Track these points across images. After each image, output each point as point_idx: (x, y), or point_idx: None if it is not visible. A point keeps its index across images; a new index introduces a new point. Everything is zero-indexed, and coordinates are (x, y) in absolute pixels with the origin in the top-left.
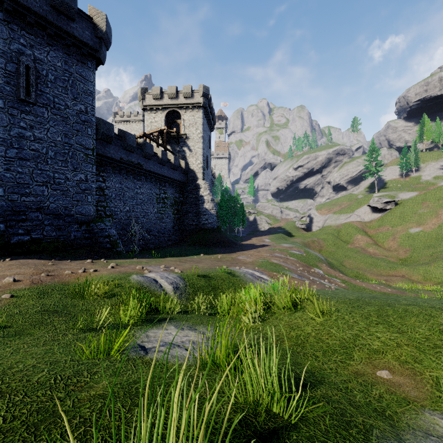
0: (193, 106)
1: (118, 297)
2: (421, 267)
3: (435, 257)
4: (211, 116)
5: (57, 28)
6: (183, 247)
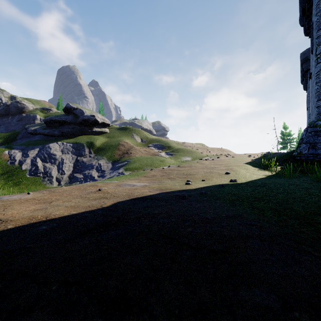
0: None
1: None
2: None
3: None
4: None
5: None
6: None
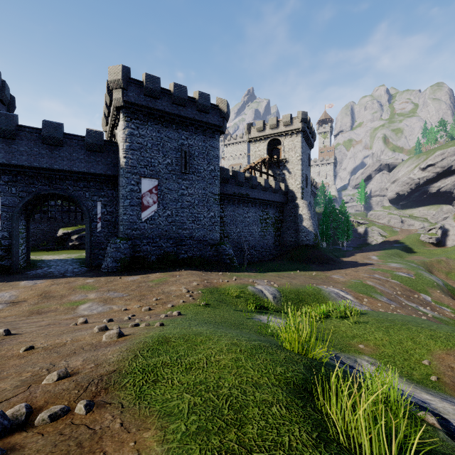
0: (292, 132)
1: (243, 299)
2: None
3: None
4: (310, 135)
5: (199, 122)
6: (282, 262)
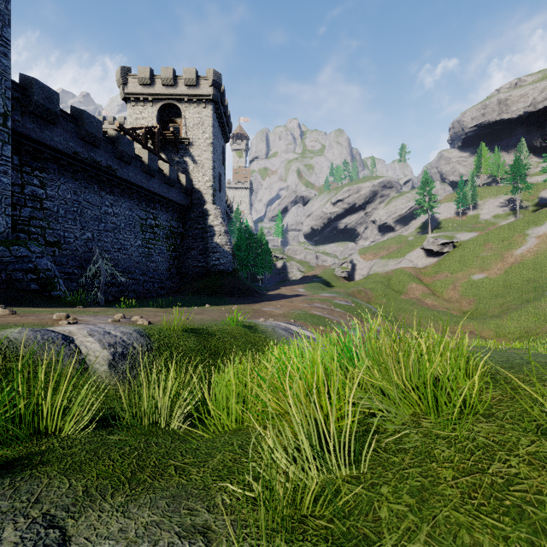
0: (199, 100)
1: None
2: (491, 321)
3: (506, 308)
4: (225, 120)
5: None
6: (180, 296)
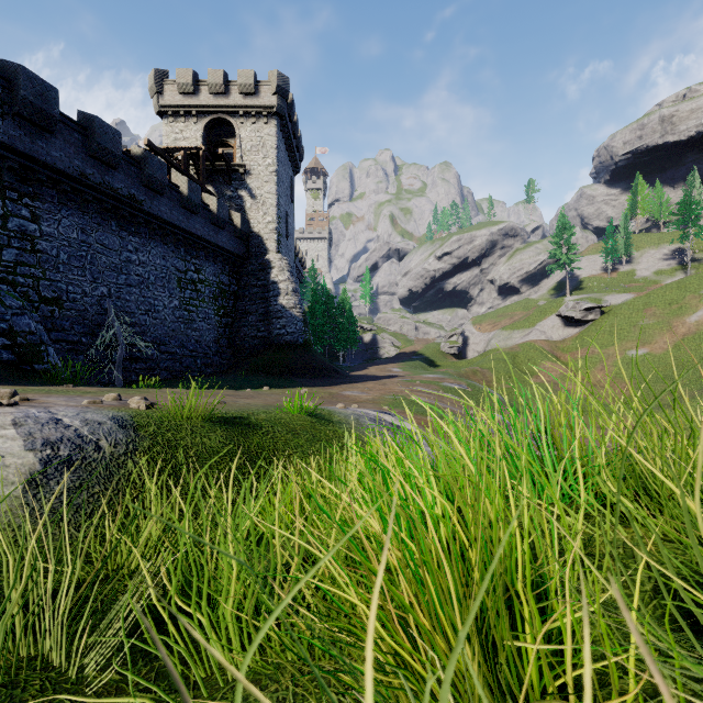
0: (258, 113)
1: None
2: (659, 412)
3: (679, 395)
4: (295, 142)
5: None
6: (231, 376)
